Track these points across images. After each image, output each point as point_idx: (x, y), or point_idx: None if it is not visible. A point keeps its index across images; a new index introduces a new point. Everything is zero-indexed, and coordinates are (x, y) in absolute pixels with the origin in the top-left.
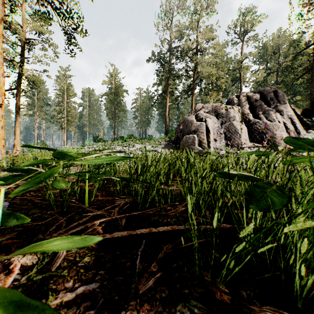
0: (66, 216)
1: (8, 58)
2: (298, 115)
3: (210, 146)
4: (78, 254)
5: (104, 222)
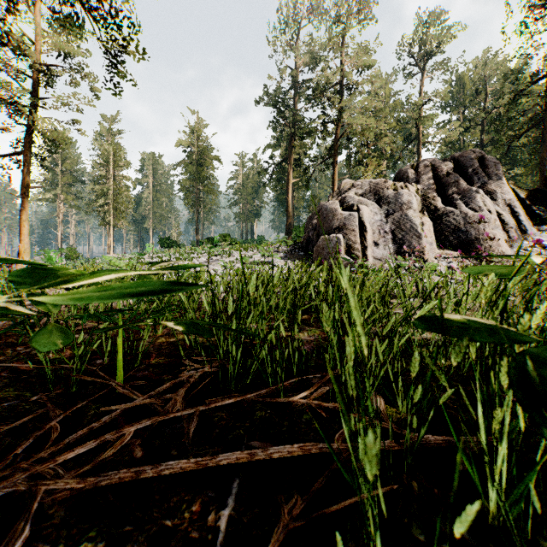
0: (68, 409)
1: (3, 96)
2: (522, 199)
3: (366, 256)
4: (65, 530)
5: (148, 428)
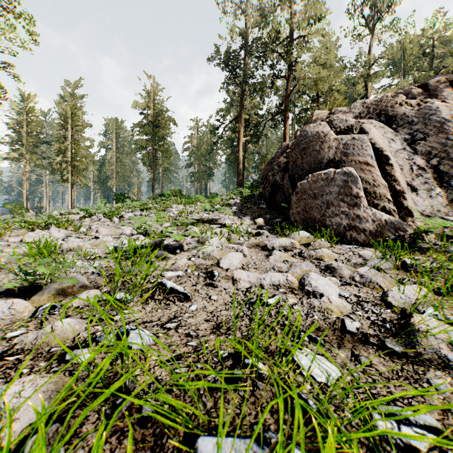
0: None
1: None
2: None
3: (408, 209)
4: None
5: None
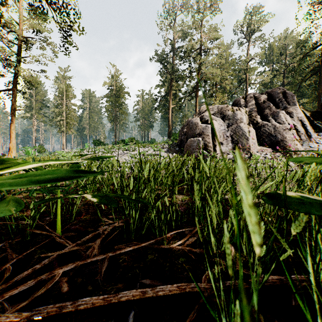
0: (20, 254)
1: None
2: (308, 117)
3: (216, 150)
4: None
5: (73, 268)
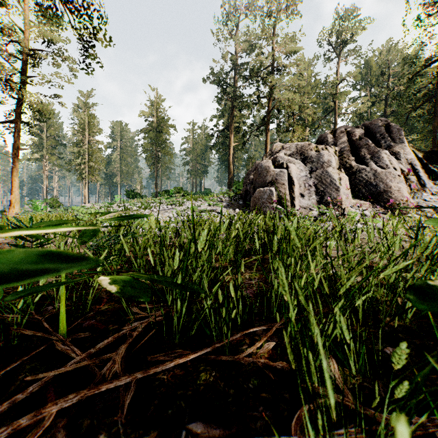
0: None
1: None
2: (420, 159)
3: (294, 205)
4: None
5: (78, 400)
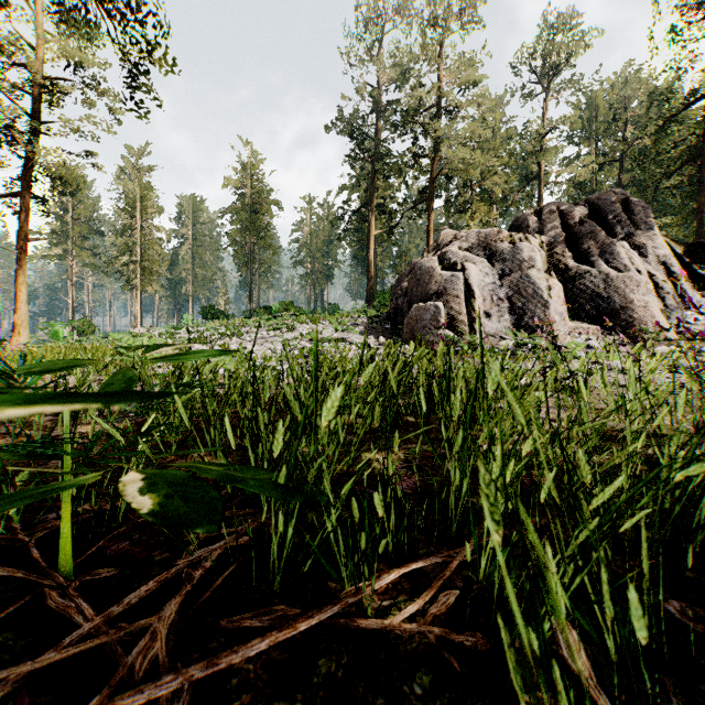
0: None
1: None
2: (679, 256)
3: (475, 330)
4: None
5: None
